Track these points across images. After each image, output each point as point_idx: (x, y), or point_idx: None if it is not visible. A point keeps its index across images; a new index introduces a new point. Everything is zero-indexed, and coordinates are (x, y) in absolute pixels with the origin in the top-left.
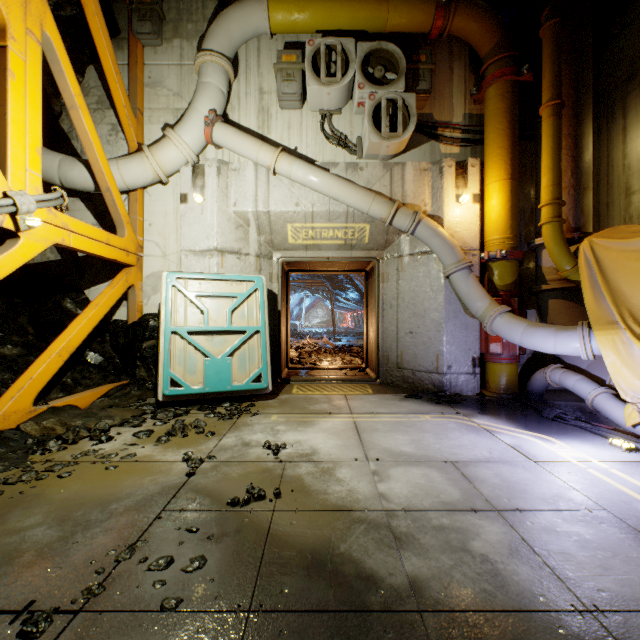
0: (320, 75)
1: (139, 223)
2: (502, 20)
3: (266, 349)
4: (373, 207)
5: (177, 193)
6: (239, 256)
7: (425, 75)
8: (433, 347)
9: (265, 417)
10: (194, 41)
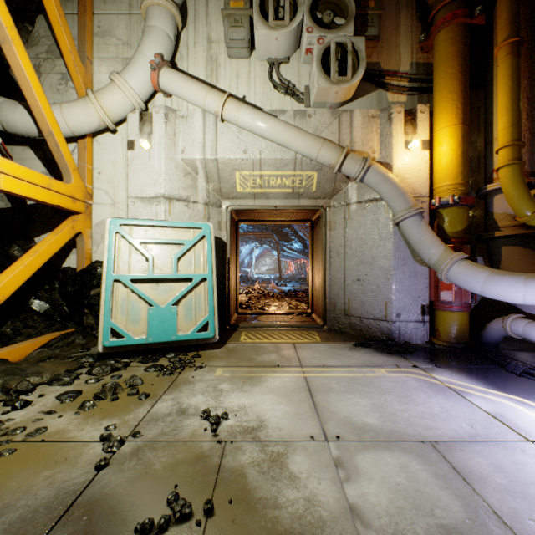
0: (268, 20)
1: (88, 171)
2: None
3: (213, 297)
4: (322, 153)
5: (126, 141)
6: (187, 204)
7: (374, 21)
8: (381, 295)
9: (209, 371)
10: None
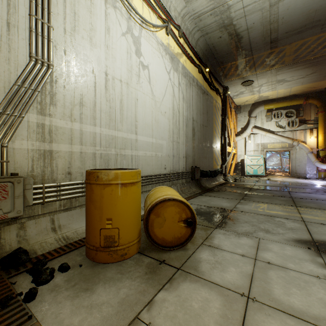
0: (275, 117)
1: (236, 146)
2: (321, 100)
3: (264, 168)
4: (287, 141)
5: (243, 140)
6: (257, 151)
7: (301, 113)
8: (304, 168)
9: (265, 178)
10: (247, 112)
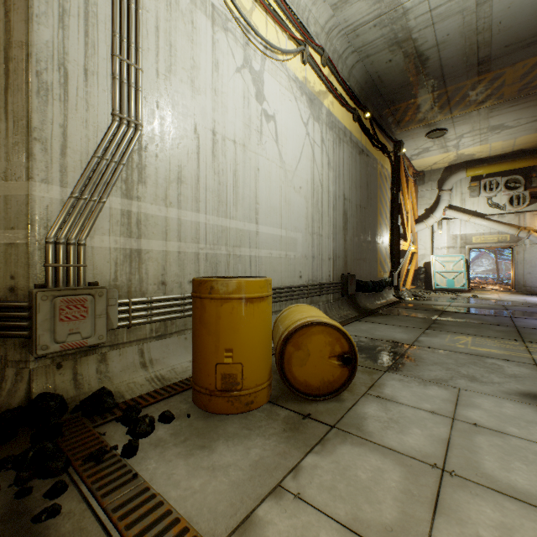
0: (486, 189)
1: (417, 240)
2: None
3: (465, 277)
4: (509, 231)
5: (429, 229)
6: (453, 248)
7: (534, 181)
8: None
9: (468, 294)
10: (435, 181)
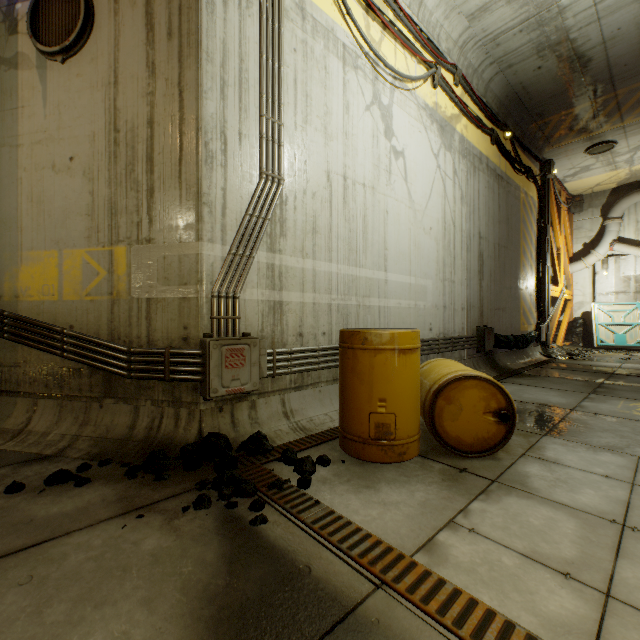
0: None
1: (572, 283)
2: None
3: None
4: None
5: (589, 270)
6: (624, 294)
7: None
8: None
9: None
10: (598, 207)
